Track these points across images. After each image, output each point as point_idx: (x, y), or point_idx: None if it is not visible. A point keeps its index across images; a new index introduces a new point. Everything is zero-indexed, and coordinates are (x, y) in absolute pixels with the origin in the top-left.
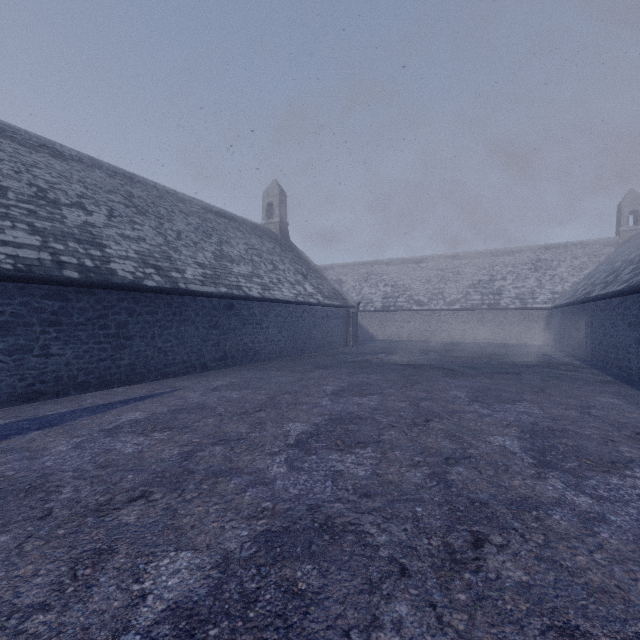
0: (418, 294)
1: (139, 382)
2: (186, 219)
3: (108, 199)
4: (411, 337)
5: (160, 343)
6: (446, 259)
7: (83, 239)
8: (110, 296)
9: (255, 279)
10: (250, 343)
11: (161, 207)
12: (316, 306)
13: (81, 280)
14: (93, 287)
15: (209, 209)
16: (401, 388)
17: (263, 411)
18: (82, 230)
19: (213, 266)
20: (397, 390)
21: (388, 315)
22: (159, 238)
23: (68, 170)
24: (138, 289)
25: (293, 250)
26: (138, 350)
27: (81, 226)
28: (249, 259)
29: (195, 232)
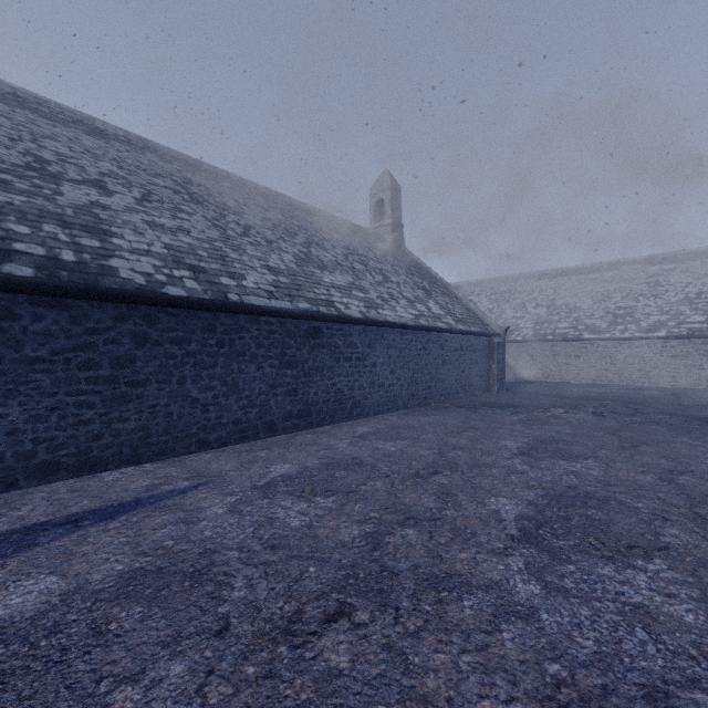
0: (591, 316)
1: (156, 458)
2: (263, 214)
3: (149, 182)
4: (581, 378)
5: (195, 392)
6: (633, 265)
7: (76, 222)
8: (100, 312)
9: (356, 293)
10: (347, 389)
11: (229, 198)
12: (445, 333)
13: (35, 281)
14: (63, 295)
15: (299, 207)
16: (701, 526)
17: (346, 622)
18: (81, 211)
19: (292, 272)
20: (699, 535)
21: (543, 347)
22: (213, 231)
23: (103, 148)
24: (151, 300)
25: (410, 259)
26: (154, 404)
27: (83, 206)
28: (348, 266)
29: (272, 229)
